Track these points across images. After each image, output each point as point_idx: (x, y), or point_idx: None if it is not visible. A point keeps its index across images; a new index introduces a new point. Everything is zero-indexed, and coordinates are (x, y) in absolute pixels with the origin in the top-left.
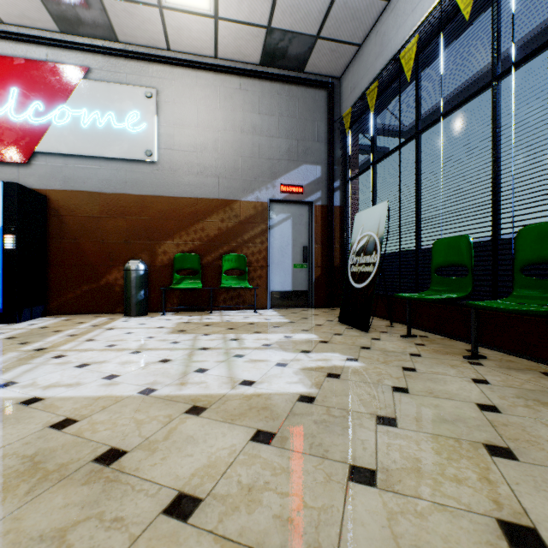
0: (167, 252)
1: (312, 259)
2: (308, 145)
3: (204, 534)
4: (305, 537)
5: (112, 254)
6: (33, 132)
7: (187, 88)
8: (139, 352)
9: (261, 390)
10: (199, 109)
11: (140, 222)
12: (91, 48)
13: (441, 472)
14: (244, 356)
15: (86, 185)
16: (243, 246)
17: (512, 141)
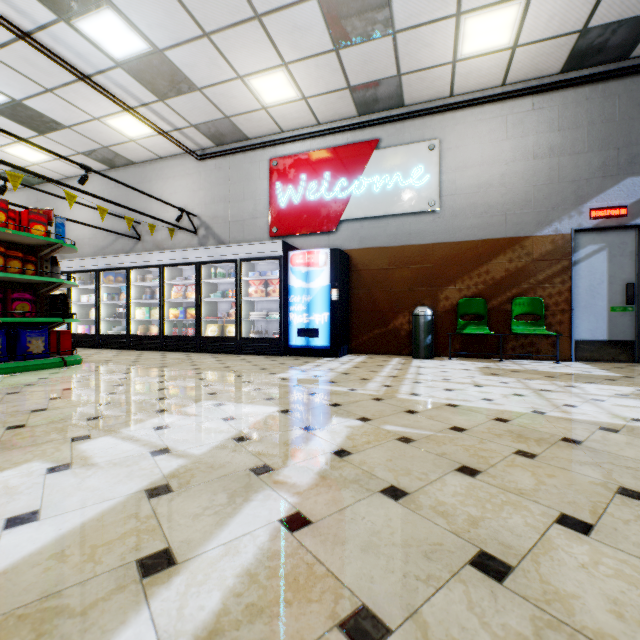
0: (448, 297)
1: None
2: (635, 151)
3: None
4: None
5: (398, 301)
6: (339, 204)
7: (469, 129)
8: (480, 386)
9: None
10: (483, 146)
11: (423, 270)
12: (380, 121)
13: None
14: (604, 401)
15: (377, 242)
16: (536, 287)
17: None
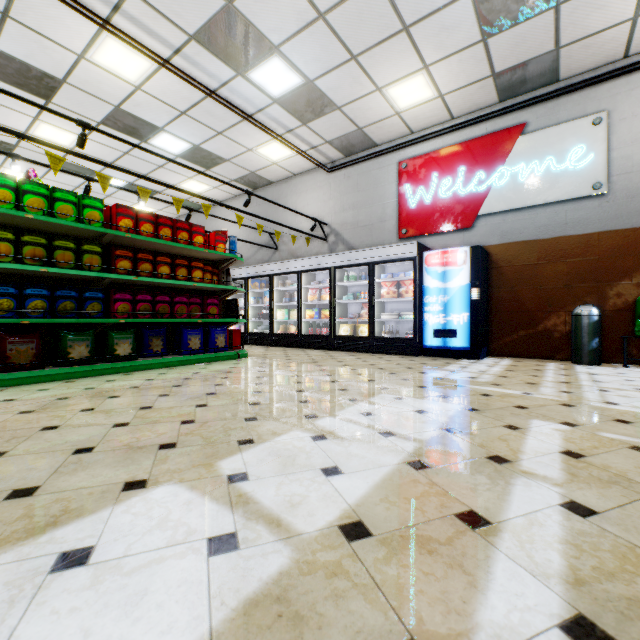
0: (620, 294)
1: None
2: None
3: None
4: None
5: (549, 300)
6: (476, 199)
7: None
8: None
9: None
10: None
11: (584, 263)
12: (526, 103)
13: None
14: None
15: (522, 235)
16: None
17: None
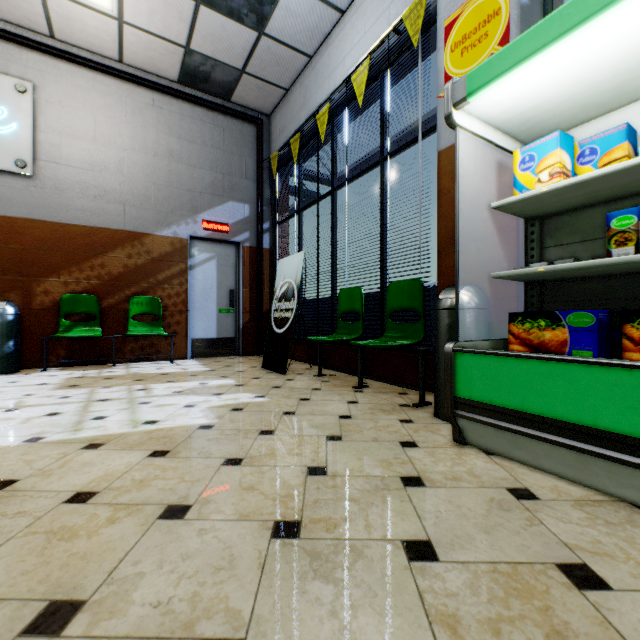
0: (50, 291)
1: (239, 303)
2: (235, 180)
3: (101, 505)
4: (179, 493)
5: None
6: None
7: (79, 90)
8: (15, 409)
9: (164, 425)
10: (98, 119)
11: (8, 251)
12: None
13: (289, 452)
14: (151, 403)
15: None
16: (157, 287)
17: (388, 214)
